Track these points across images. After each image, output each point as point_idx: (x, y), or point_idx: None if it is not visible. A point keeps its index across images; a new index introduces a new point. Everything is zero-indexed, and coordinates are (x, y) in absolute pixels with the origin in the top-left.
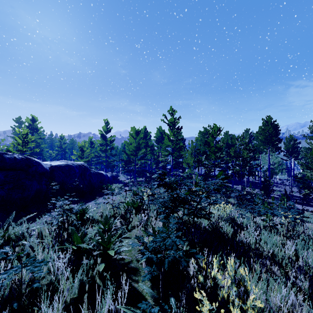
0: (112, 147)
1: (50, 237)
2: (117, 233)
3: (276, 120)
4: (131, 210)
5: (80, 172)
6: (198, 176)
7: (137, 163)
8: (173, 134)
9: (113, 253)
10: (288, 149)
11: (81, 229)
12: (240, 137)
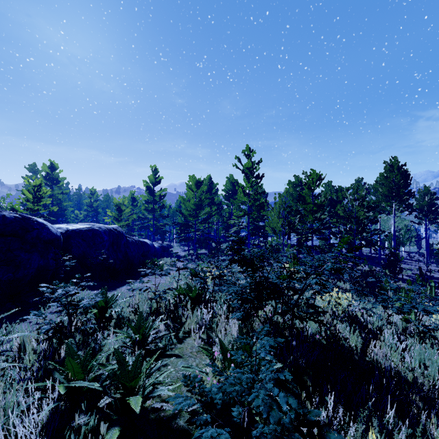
0: (163, 205)
1: (35, 356)
2: (158, 346)
3: (405, 163)
4: (184, 303)
5: (111, 241)
6: (286, 247)
7: (198, 228)
8: (251, 185)
9: (139, 404)
10: (422, 208)
11: (97, 337)
12: (353, 187)
